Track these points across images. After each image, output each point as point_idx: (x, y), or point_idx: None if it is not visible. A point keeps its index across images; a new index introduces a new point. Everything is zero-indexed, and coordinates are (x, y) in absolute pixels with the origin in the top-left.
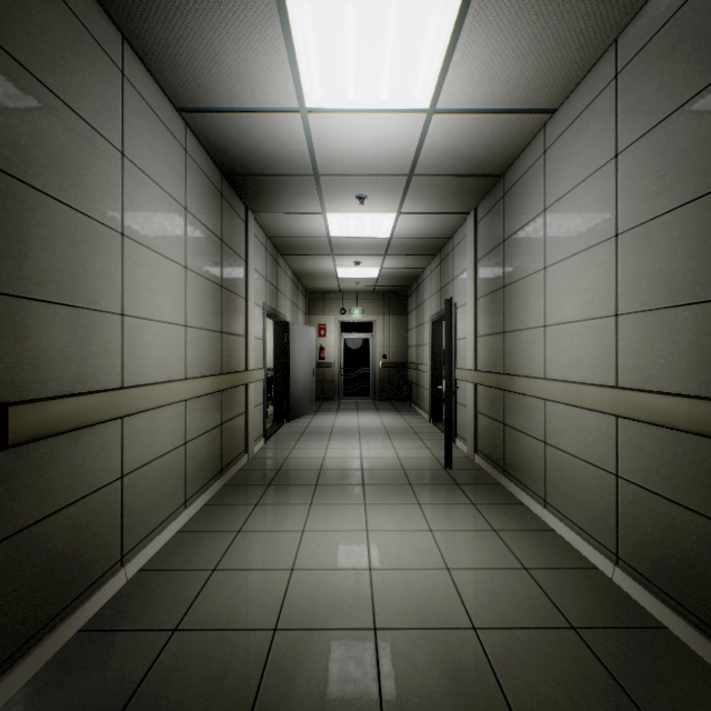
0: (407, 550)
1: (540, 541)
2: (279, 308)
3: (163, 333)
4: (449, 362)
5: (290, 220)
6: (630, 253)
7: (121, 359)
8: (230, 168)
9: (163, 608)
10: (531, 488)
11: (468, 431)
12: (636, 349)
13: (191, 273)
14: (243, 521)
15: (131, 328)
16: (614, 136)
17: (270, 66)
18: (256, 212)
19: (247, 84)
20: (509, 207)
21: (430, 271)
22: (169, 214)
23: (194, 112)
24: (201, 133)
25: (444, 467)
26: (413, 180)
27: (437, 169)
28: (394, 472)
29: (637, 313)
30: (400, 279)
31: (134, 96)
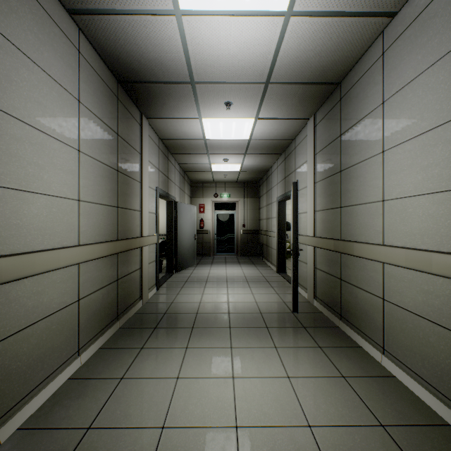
0: (269, 401)
1: (386, 390)
2: (169, 191)
3: (52, 206)
4: (296, 231)
5: (175, 124)
6: None
7: None
8: (123, 75)
9: None
10: (368, 335)
11: (308, 282)
12: None
13: (85, 156)
14: (128, 366)
15: (8, 199)
16: None
17: None
18: (149, 118)
19: None
20: (346, 107)
21: (277, 166)
22: (59, 101)
23: (83, 15)
24: (94, 39)
25: (292, 311)
26: (269, 88)
27: (288, 77)
28: (254, 316)
29: None
30: (255, 172)
31: None
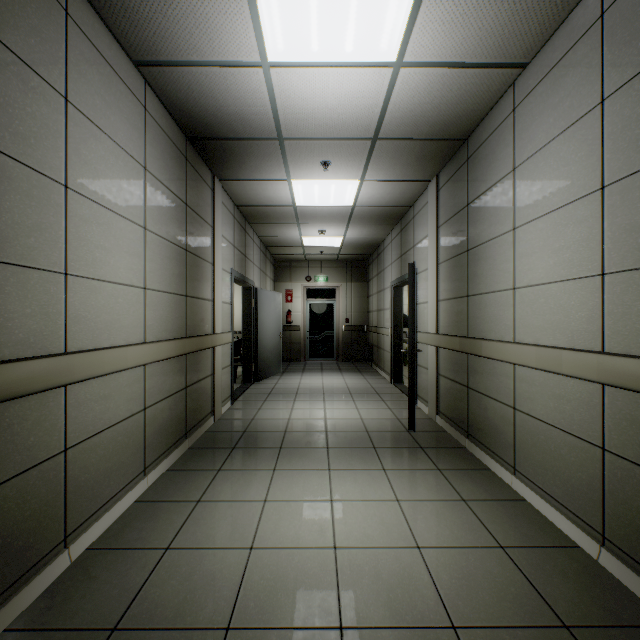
0: (373, 524)
1: (513, 513)
2: (247, 274)
3: (118, 295)
4: (412, 326)
5: (256, 188)
6: (620, 206)
7: (64, 322)
8: (194, 131)
9: (105, 599)
10: (498, 454)
11: (429, 393)
12: (628, 311)
13: (151, 235)
14: (204, 489)
15: (77, 288)
16: (600, 80)
17: (228, 9)
18: (222, 180)
19: (205, 33)
20: (473, 170)
21: (391, 240)
22: (125, 172)
23: (153, 67)
24: (162, 92)
25: (407, 429)
26: (377, 144)
27: (401, 132)
28: (358, 434)
29: (629, 271)
30: (362, 248)
31: (82, 39)
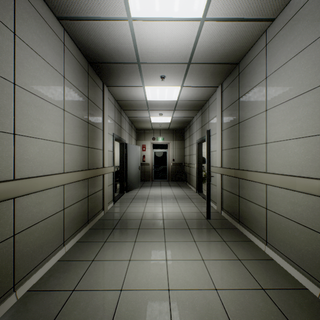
0: (190, 274)
1: (267, 268)
2: (122, 136)
3: (47, 146)
4: (209, 163)
5: (126, 90)
6: None
7: (13, 161)
8: (92, 58)
9: None
10: (257, 233)
11: (217, 198)
12: None
13: (68, 113)
14: (96, 253)
15: (22, 142)
16: None
17: None
18: (108, 86)
19: None
20: (242, 79)
21: (196, 118)
22: (52, 78)
23: (67, 20)
24: (73, 35)
25: (206, 218)
26: (190, 66)
27: (203, 59)
28: (180, 221)
29: None
30: (181, 123)
31: (24, 0)
